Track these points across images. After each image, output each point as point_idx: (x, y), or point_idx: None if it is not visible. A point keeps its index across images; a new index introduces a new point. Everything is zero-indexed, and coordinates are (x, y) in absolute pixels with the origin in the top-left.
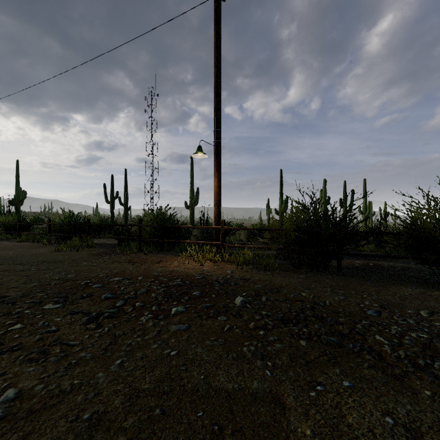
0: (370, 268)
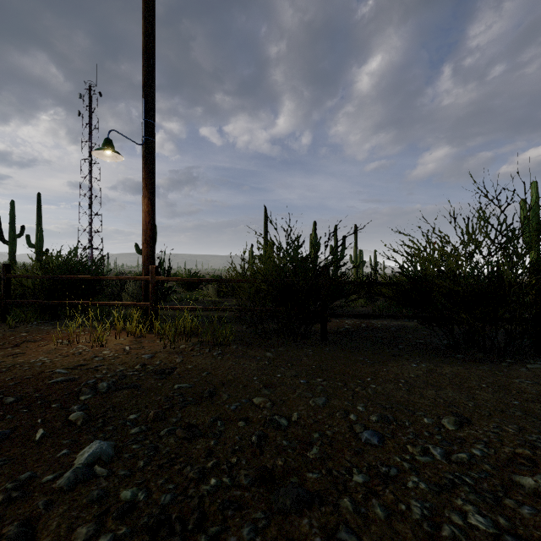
0: (362, 331)
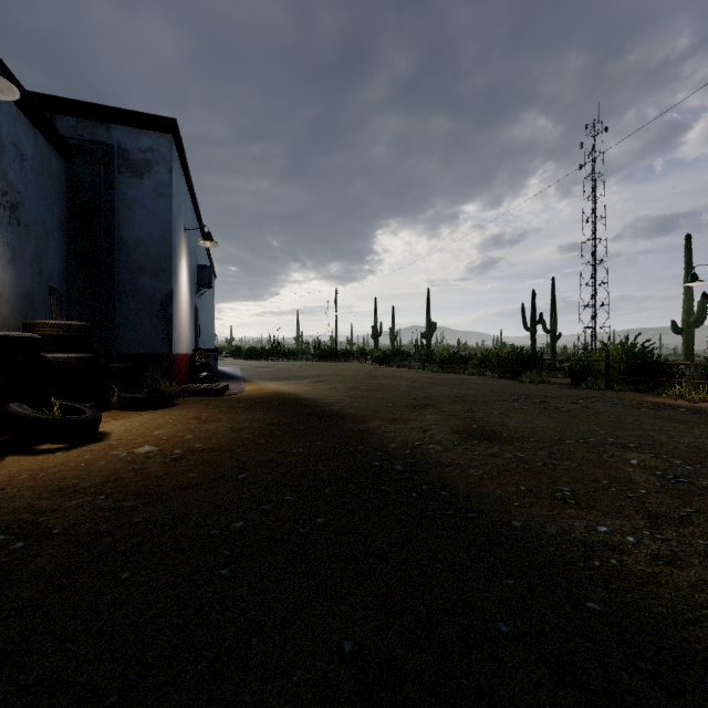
0: None
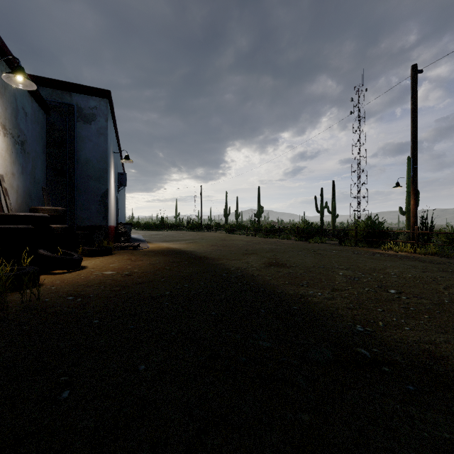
0: None
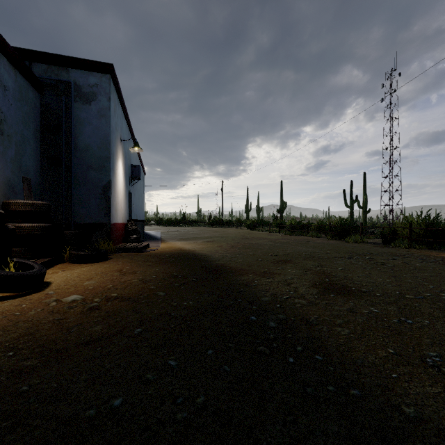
0: None
